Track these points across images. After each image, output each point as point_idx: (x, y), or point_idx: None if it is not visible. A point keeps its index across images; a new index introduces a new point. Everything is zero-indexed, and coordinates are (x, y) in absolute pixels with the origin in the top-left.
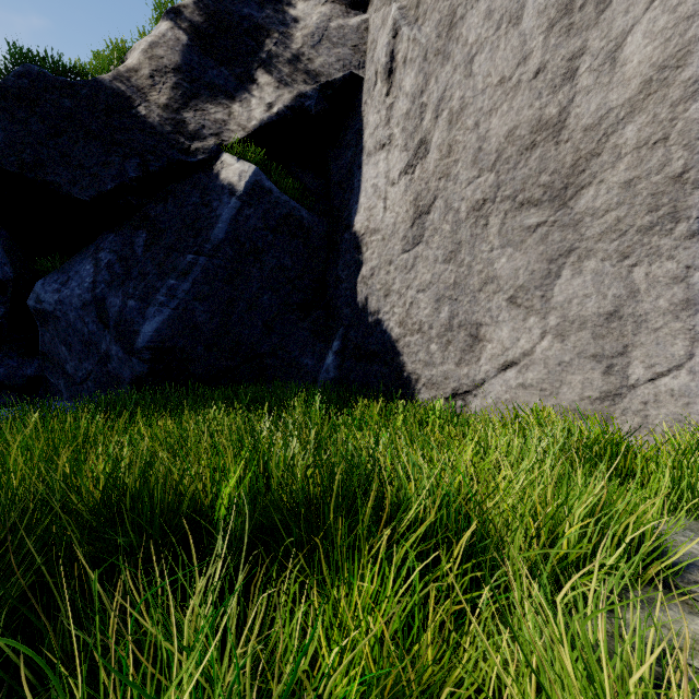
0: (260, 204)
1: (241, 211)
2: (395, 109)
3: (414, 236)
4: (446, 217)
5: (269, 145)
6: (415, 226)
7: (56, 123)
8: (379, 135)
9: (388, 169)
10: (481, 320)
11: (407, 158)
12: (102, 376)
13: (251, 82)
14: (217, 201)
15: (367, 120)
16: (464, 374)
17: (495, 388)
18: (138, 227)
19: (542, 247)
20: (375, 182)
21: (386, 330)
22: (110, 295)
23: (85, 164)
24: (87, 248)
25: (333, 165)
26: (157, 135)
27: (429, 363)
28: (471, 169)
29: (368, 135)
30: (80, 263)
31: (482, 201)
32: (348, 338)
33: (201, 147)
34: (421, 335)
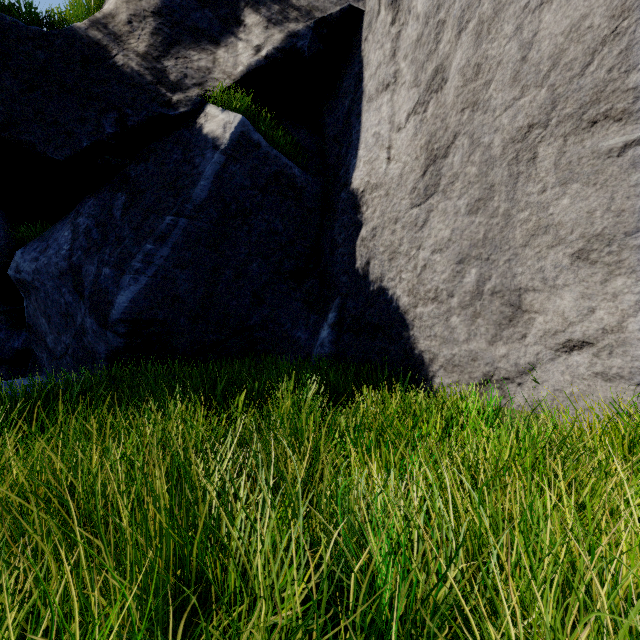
0: (247, 159)
1: (226, 167)
2: (403, 39)
3: (426, 186)
4: (471, 158)
5: (257, 95)
6: (428, 174)
7: (29, 78)
8: (382, 75)
9: (392, 113)
10: (526, 284)
11: (418, 95)
12: (78, 350)
13: (238, 24)
14: (200, 157)
15: (368, 60)
16: (501, 355)
17: (552, 376)
18: (117, 189)
19: (636, 175)
20: (376, 131)
21: (391, 299)
22: (86, 263)
23: (60, 120)
24: (69, 214)
25: (328, 118)
26: (136, 87)
27: (449, 339)
28: (509, 89)
29: (369, 77)
30: (59, 230)
31: (526, 128)
32: (346, 308)
33: (183, 99)
34: (437, 305)
